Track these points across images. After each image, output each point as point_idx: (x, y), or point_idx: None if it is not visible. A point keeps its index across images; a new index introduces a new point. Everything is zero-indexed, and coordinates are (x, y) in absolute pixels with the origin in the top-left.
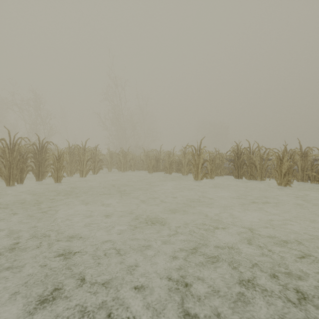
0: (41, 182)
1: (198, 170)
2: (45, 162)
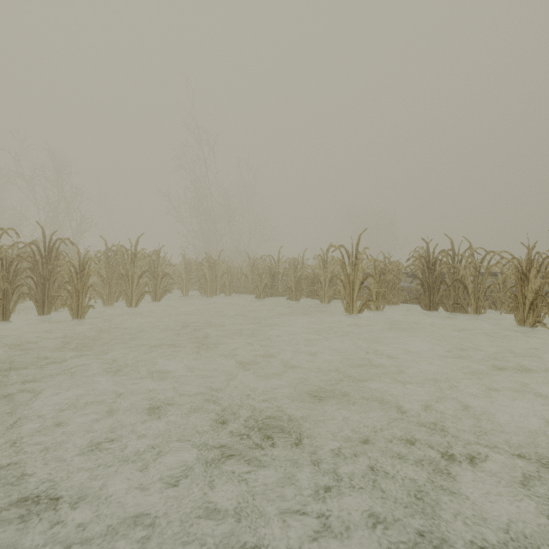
0: (47, 317)
1: (353, 293)
2: (56, 278)
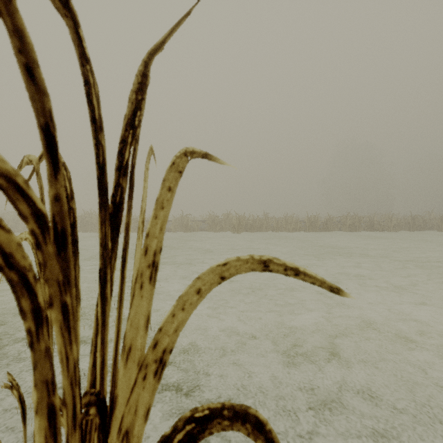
0: None
1: None
2: None
